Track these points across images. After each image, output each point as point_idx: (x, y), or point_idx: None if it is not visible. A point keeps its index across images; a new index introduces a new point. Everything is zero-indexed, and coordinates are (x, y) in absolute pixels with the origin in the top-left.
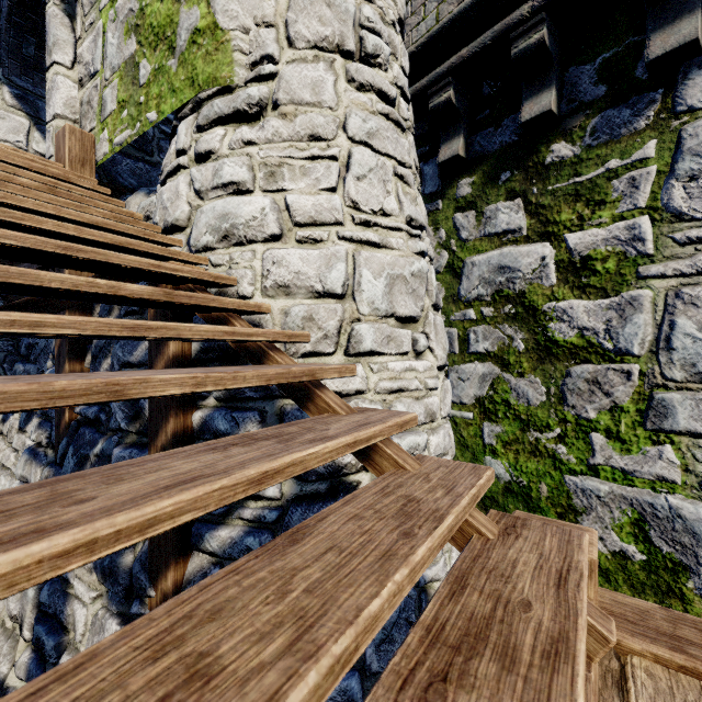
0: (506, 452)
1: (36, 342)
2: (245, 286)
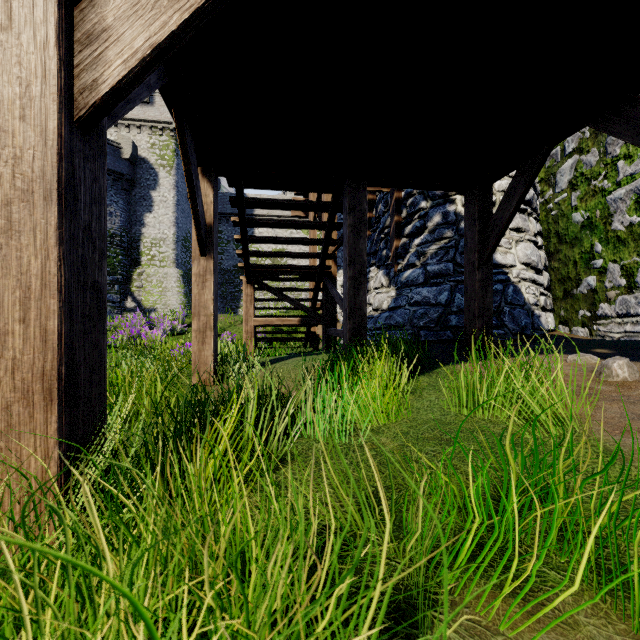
0: (581, 204)
1: None
2: None
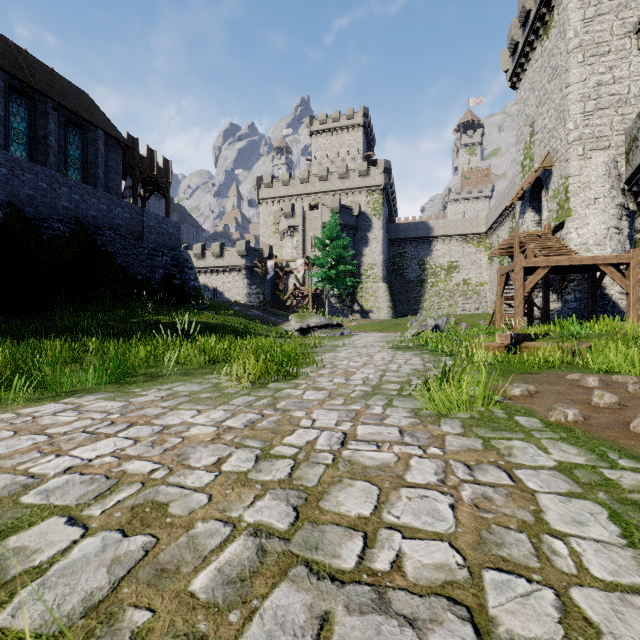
0: None
1: None
2: (571, 246)
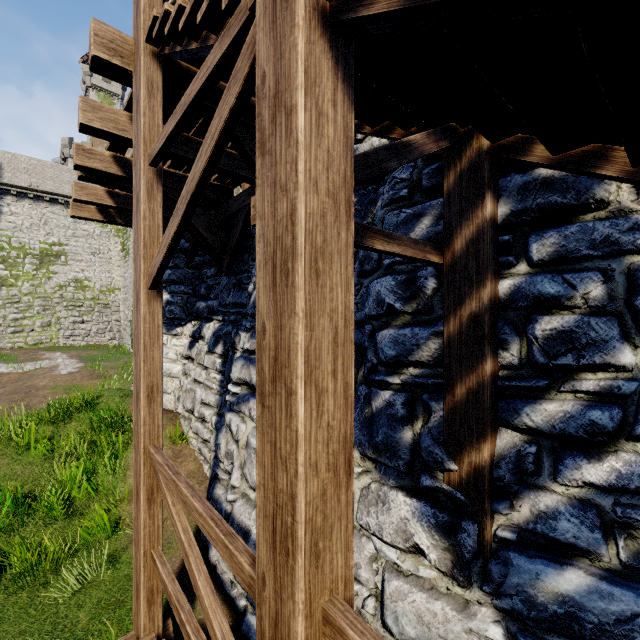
0: None
1: (216, 282)
2: None
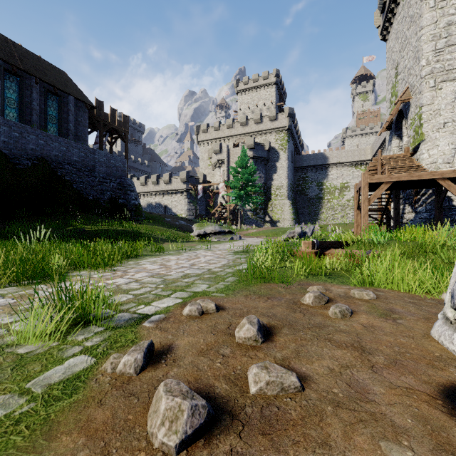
0: None
1: None
2: (423, 165)
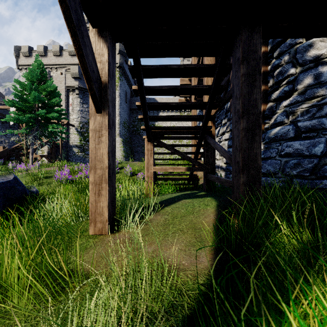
0: None
1: (219, 114)
2: None
